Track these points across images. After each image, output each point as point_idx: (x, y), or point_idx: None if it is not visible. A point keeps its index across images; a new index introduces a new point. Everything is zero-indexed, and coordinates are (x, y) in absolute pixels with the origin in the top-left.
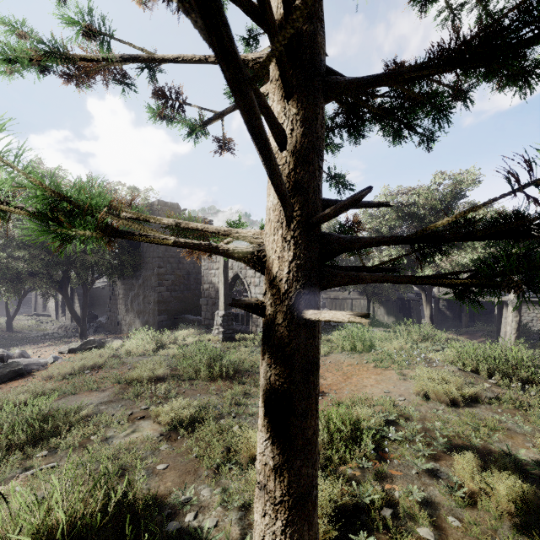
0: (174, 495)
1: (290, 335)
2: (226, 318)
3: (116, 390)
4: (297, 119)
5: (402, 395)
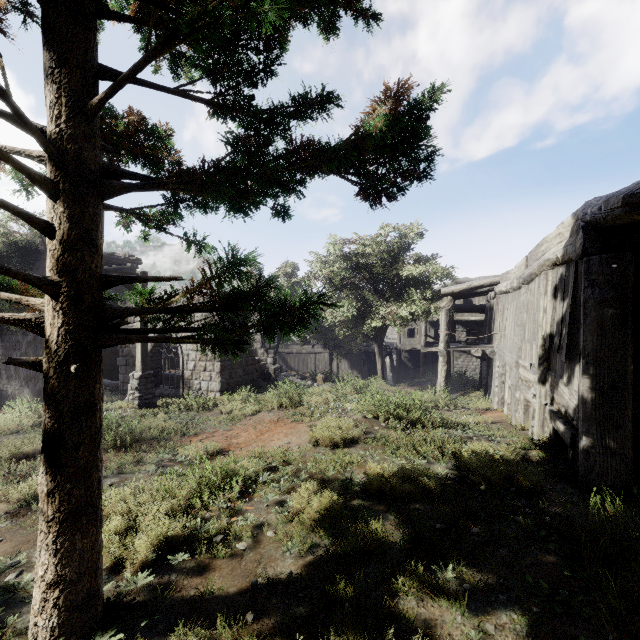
0: None
1: (61, 385)
2: (144, 380)
3: None
4: (64, 216)
5: (300, 444)
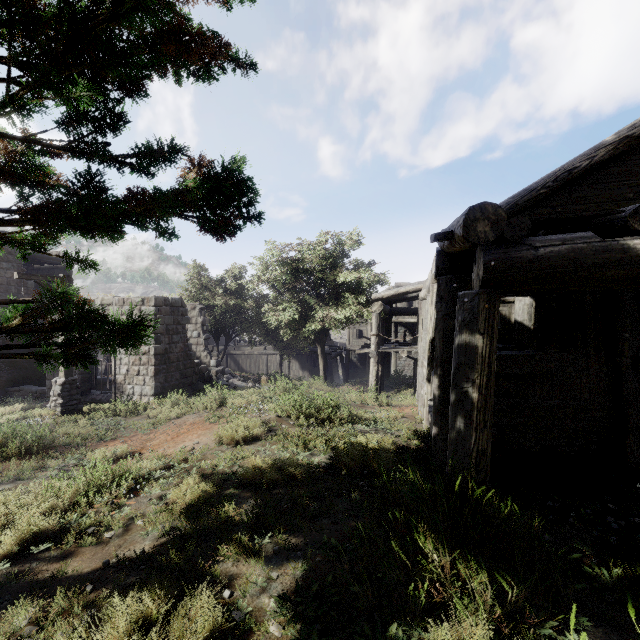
0: None
1: None
2: (68, 386)
3: None
4: None
5: (207, 444)
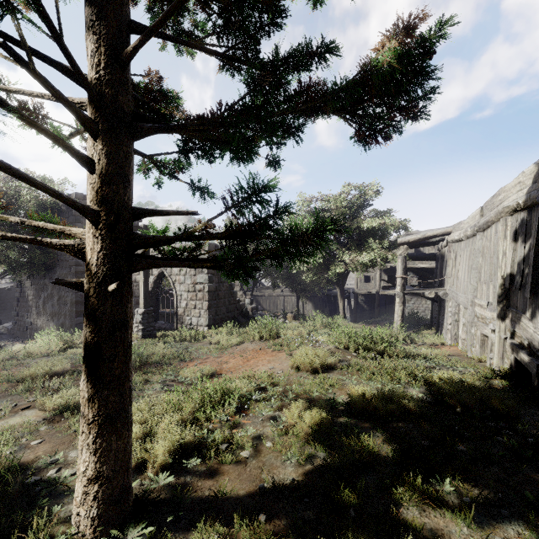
0: (42, 460)
1: (99, 303)
2: (146, 315)
3: (3, 387)
4: (103, 153)
5: (283, 369)
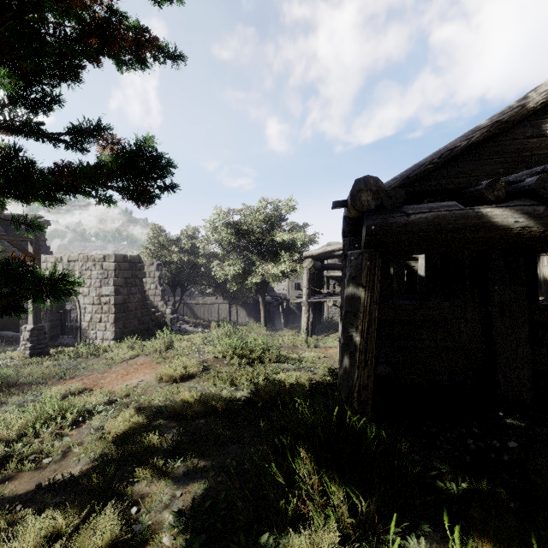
0: None
1: None
2: (36, 332)
3: None
4: None
5: (150, 381)
